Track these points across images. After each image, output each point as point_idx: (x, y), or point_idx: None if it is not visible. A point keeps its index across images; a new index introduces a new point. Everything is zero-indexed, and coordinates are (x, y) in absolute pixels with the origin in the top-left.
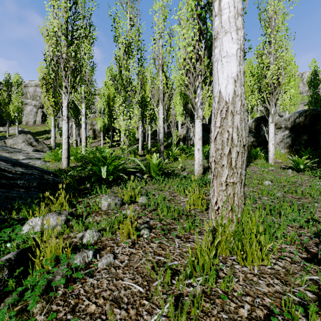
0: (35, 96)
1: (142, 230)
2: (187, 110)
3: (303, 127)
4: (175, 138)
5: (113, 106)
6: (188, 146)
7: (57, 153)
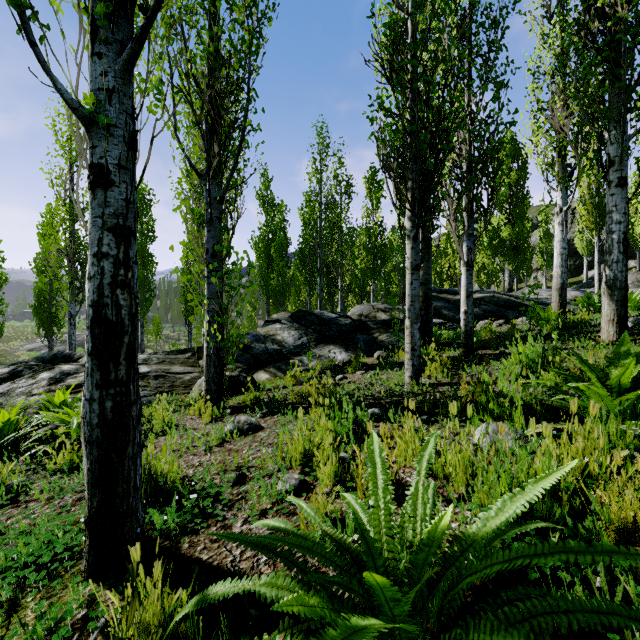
0: None
1: None
2: None
3: None
4: None
5: None
6: None
7: None
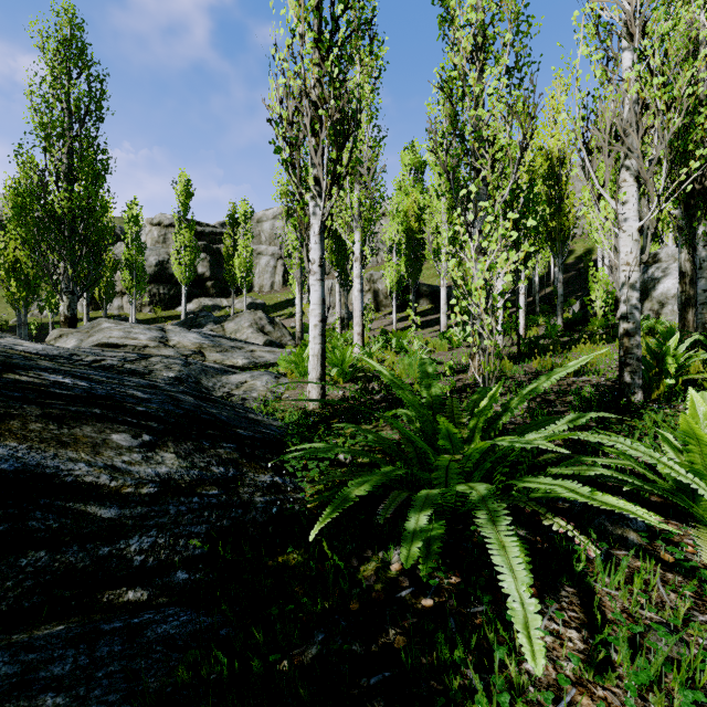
0: (273, 236)
1: None
2: (700, 197)
3: None
4: (602, 298)
5: (417, 232)
6: (701, 328)
7: (302, 356)
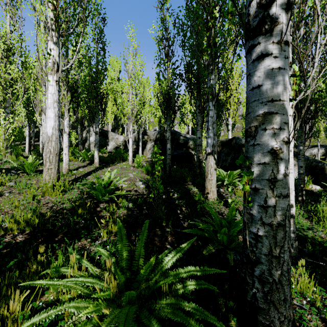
0: None
1: (5, 193)
2: (77, 119)
3: (160, 140)
4: (74, 140)
5: None
6: (79, 150)
7: None
